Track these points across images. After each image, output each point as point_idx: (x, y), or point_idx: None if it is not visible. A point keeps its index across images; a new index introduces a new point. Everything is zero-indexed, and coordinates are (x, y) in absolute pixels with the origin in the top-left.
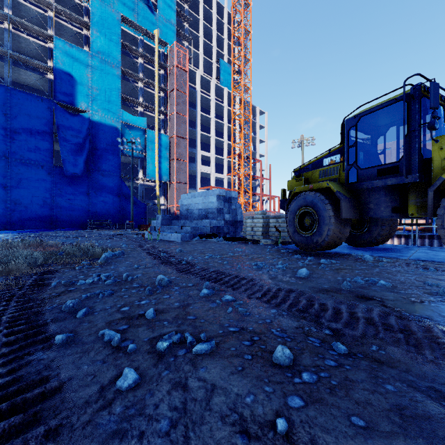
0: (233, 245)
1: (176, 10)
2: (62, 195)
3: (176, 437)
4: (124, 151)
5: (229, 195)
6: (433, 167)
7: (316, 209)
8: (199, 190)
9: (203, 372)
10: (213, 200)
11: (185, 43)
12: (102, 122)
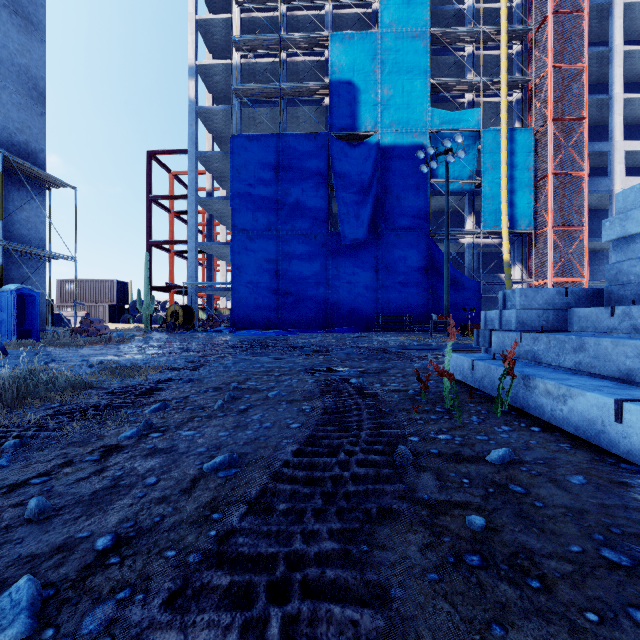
0: None
1: None
2: (339, 276)
3: None
4: (435, 185)
5: None
6: None
7: None
8: None
9: None
10: None
11: None
12: (397, 142)
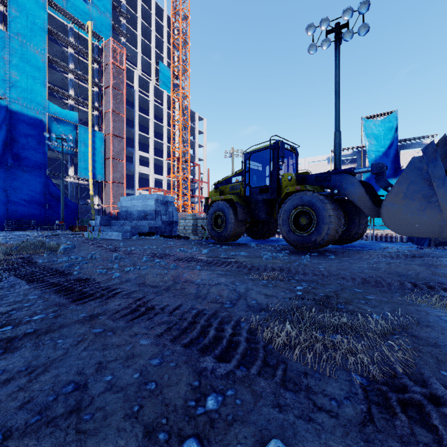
0: (168, 240)
1: (112, 4)
2: None
3: (138, 279)
4: (51, 146)
5: (166, 199)
6: (282, 191)
7: (224, 213)
8: (138, 191)
9: (145, 270)
10: (152, 203)
11: (122, 39)
12: (23, 112)
